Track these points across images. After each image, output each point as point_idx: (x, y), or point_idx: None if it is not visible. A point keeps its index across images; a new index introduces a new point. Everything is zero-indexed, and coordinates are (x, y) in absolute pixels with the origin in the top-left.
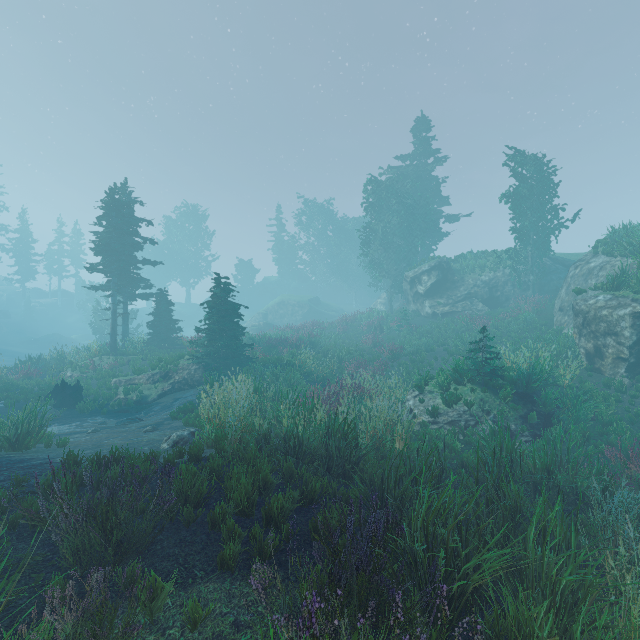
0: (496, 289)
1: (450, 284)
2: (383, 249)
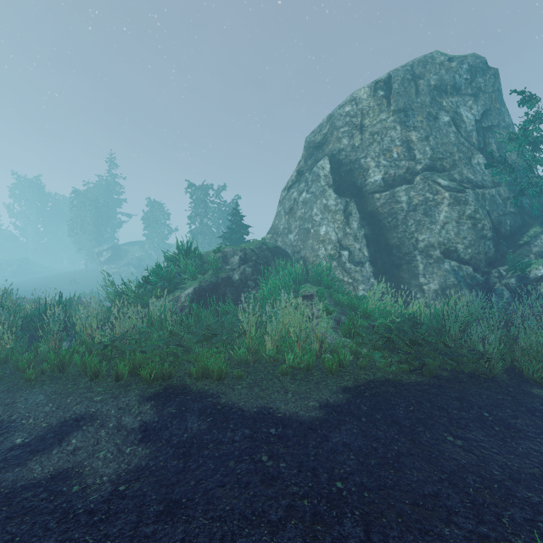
0: (142, 261)
1: (119, 257)
2: (81, 232)
